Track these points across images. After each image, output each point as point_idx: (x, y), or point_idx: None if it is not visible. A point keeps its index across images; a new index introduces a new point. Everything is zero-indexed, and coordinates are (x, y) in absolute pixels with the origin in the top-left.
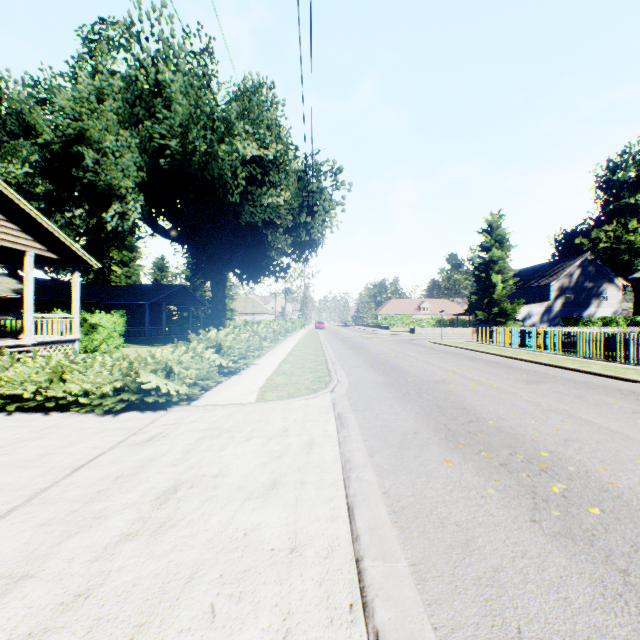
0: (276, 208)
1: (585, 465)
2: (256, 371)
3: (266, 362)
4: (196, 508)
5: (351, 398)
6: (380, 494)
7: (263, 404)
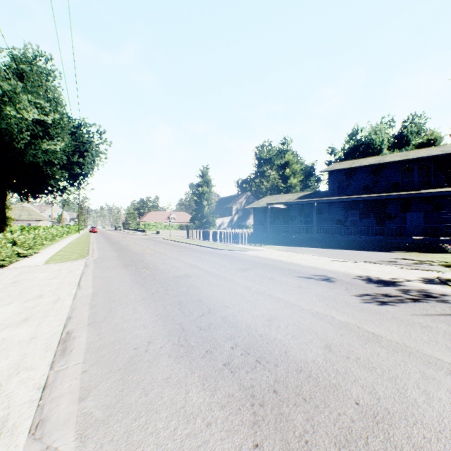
0: (54, 153)
1: (160, 266)
2: (41, 255)
3: (47, 251)
4: (29, 282)
5: (96, 261)
6: (92, 275)
7: (49, 265)
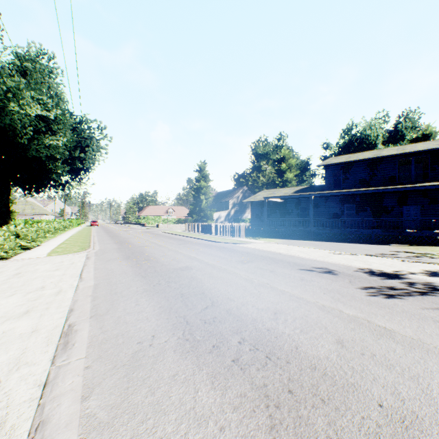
0: (57, 148)
1: (160, 259)
2: (44, 248)
3: (50, 244)
4: (31, 274)
5: (97, 253)
6: (93, 267)
7: (51, 257)
